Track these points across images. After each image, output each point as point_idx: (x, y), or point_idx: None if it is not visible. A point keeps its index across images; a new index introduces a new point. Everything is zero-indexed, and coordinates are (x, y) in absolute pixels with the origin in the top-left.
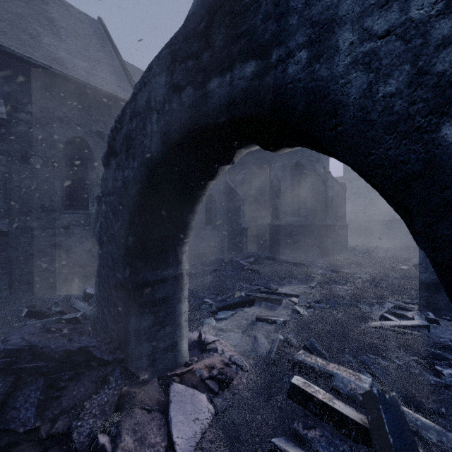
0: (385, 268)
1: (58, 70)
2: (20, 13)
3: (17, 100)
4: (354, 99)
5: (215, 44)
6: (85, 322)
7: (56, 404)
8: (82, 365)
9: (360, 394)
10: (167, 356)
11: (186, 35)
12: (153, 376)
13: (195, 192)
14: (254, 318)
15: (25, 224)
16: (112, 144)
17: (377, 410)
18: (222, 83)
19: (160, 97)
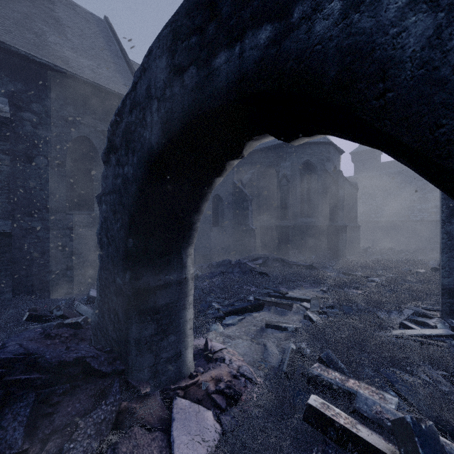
0: (401, 271)
1: (62, 69)
2: (26, 12)
3: (21, 99)
4: (412, 52)
5: (222, 12)
6: (87, 327)
7: (48, 422)
8: (79, 377)
9: (387, 418)
10: (171, 367)
11: (188, 8)
12: (155, 389)
13: (200, 190)
14: (263, 324)
15: (29, 225)
16: (112, 139)
17: (412, 443)
18: (231, 57)
19: (161, 82)
